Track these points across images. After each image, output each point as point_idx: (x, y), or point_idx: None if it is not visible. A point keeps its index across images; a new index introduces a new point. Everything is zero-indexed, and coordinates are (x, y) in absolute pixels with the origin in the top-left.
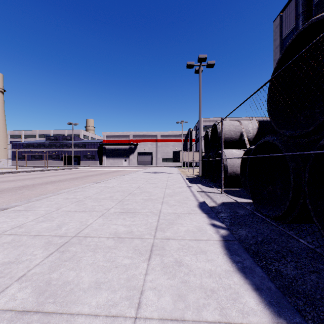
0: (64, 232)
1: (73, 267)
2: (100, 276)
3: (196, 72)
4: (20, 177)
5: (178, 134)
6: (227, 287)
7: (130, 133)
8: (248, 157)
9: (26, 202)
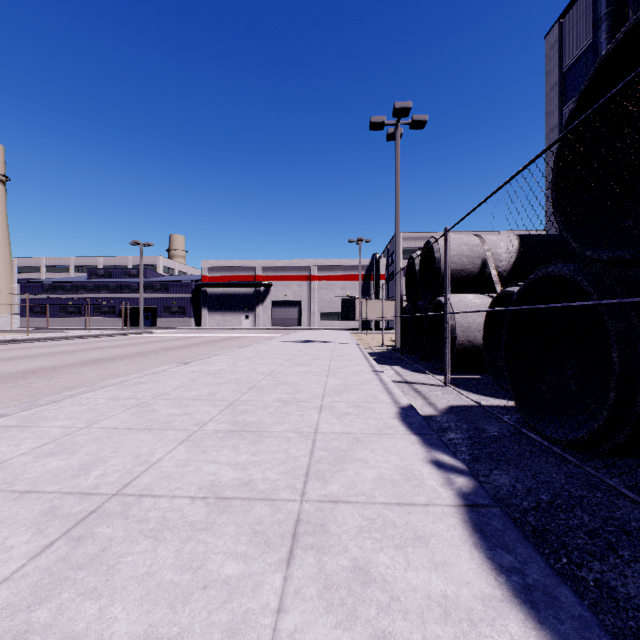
0: (92, 483)
1: (94, 586)
2: (160, 616)
3: (389, 138)
4: (32, 351)
5: (353, 265)
6: None
7: (256, 264)
8: (507, 309)
9: (26, 408)
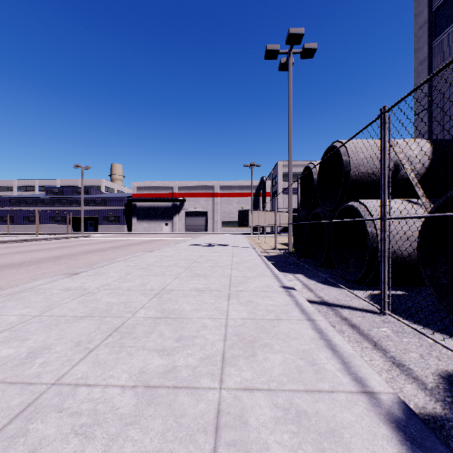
0: None
1: None
2: None
3: (282, 68)
4: None
5: (246, 185)
6: None
7: (173, 184)
8: None
9: None
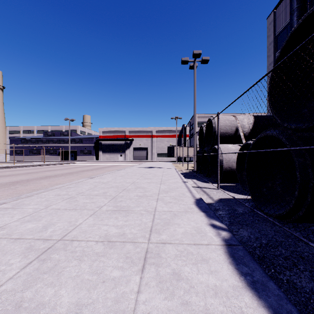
0: (49, 235)
1: (52, 281)
2: (83, 294)
3: (191, 68)
4: (16, 172)
5: (173, 130)
6: (237, 312)
7: (125, 129)
8: (247, 152)
9: (15, 199)
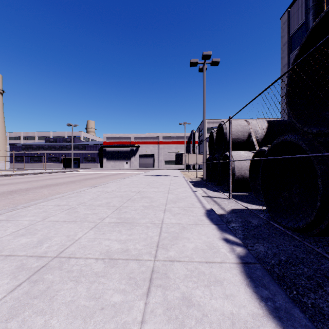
0: (43, 251)
1: (42, 308)
2: (77, 325)
3: (200, 70)
4: (15, 180)
5: (181, 136)
6: None
7: (131, 135)
8: (262, 158)
9: (10, 210)
